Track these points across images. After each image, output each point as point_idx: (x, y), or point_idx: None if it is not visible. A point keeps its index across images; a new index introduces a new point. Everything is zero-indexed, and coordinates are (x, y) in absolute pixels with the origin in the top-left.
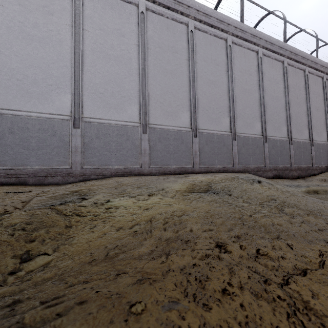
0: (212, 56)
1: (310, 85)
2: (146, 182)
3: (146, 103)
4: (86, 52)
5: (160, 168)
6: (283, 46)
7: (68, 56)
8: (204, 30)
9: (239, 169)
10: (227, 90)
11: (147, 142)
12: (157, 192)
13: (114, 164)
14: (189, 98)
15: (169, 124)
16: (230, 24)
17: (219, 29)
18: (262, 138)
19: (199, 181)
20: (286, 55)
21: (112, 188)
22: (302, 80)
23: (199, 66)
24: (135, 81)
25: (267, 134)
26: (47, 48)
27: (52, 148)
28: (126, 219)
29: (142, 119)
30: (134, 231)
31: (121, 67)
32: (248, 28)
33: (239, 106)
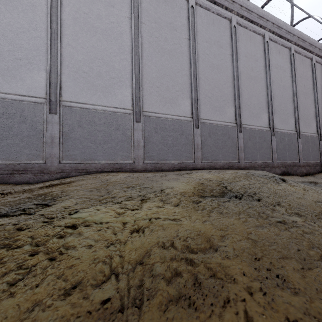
0: (216, 37)
1: (317, 75)
2: (139, 181)
3: (140, 87)
4: (66, 22)
5: (157, 164)
6: (291, 31)
7: (43, 25)
8: (206, 7)
9: (245, 165)
10: (232, 76)
11: (141, 132)
12: (153, 197)
13: (101, 158)
14: (190, 83)
15: (167, 113)
16: (235, 1)
17: (223, 7)
18: (269, 130)
19: (206, 180)
20: (293, 40)
21: (93, 189)
22: (309, 69)
23: (201, 48)
24: (126, 60)
25: (274, 126)
26: (15, 13)
27: (21, 138)
28: (95, 256)
29: (135, 105)
30: (102, 303)
31: (109, 42)
32: (254, 7)
33: (245, 94)
